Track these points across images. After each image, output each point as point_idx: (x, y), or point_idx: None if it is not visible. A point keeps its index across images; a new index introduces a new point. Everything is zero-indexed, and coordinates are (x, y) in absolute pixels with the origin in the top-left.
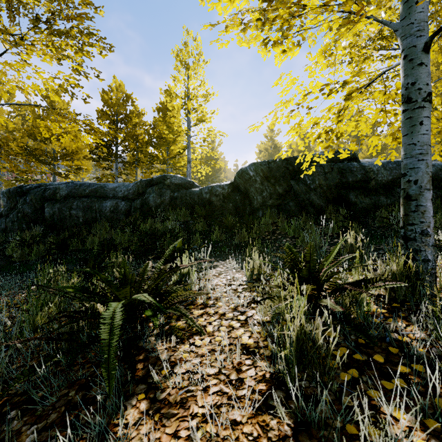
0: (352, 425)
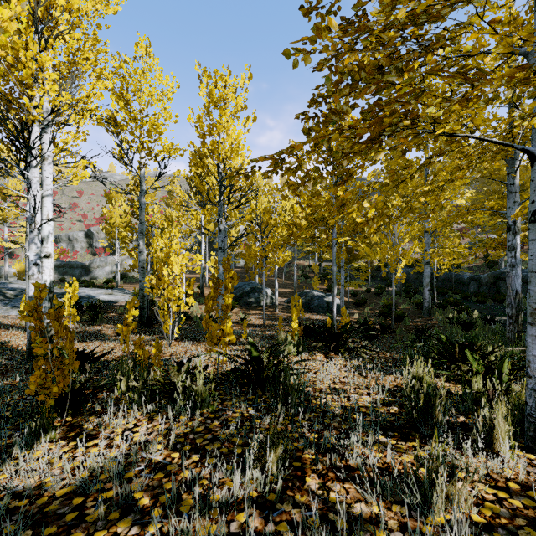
0: (387, 393)
